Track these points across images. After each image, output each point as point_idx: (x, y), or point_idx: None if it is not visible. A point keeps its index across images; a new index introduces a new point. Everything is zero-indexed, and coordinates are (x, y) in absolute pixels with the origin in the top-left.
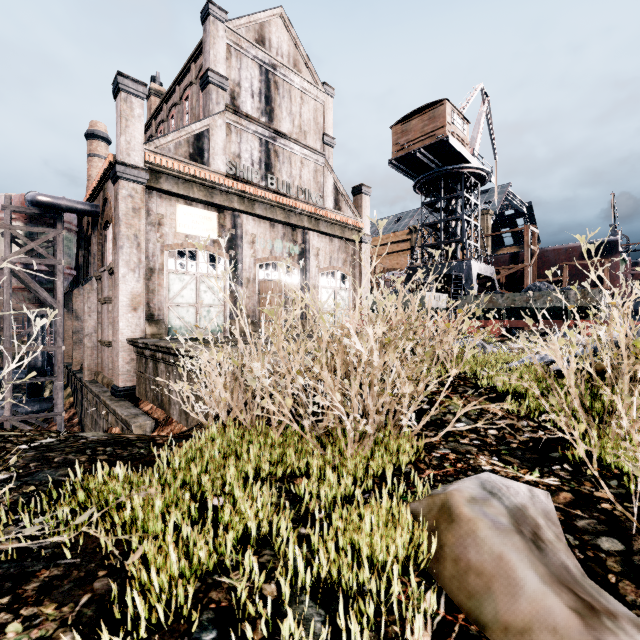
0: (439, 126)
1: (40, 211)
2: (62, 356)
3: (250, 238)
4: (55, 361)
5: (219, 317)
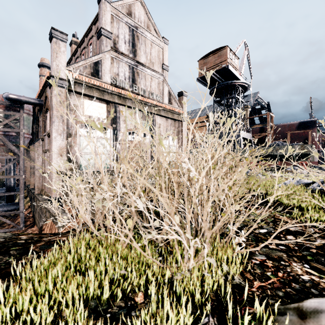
0: (223, 60)
1: (11, 103)
2: (23, 181)
3: (124, 118)
4: (20, 183)
5: (107, 160)
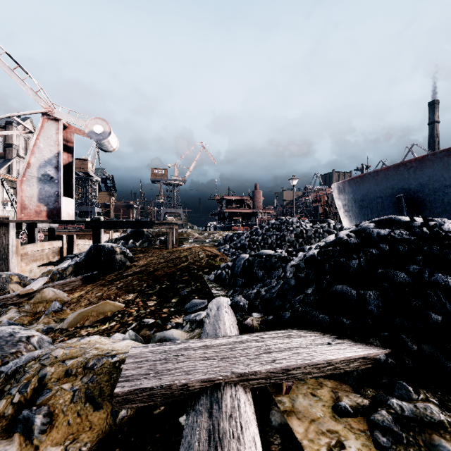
0: (86, 167)
1: None
2: None
3: None
4: None
5: None
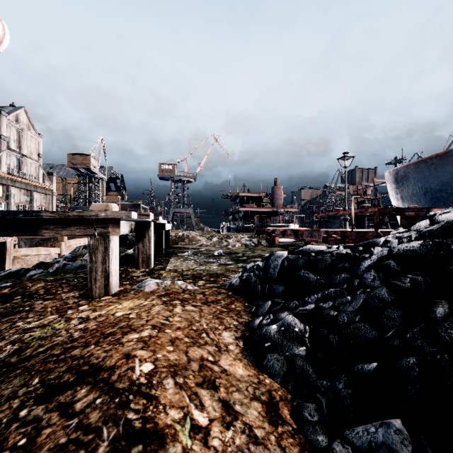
0: (88, 163)
1: None
2: None
3: (13, 195)
4: None
5: None
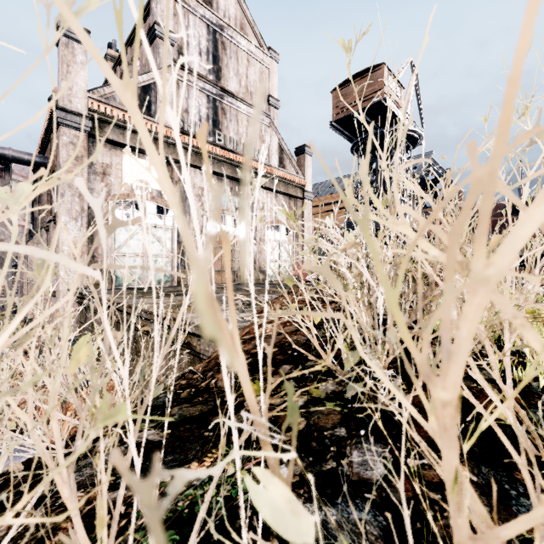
0: (377, 89)
1: None
2: None
3: (198, 191)
4: None
5: (167, 267)
